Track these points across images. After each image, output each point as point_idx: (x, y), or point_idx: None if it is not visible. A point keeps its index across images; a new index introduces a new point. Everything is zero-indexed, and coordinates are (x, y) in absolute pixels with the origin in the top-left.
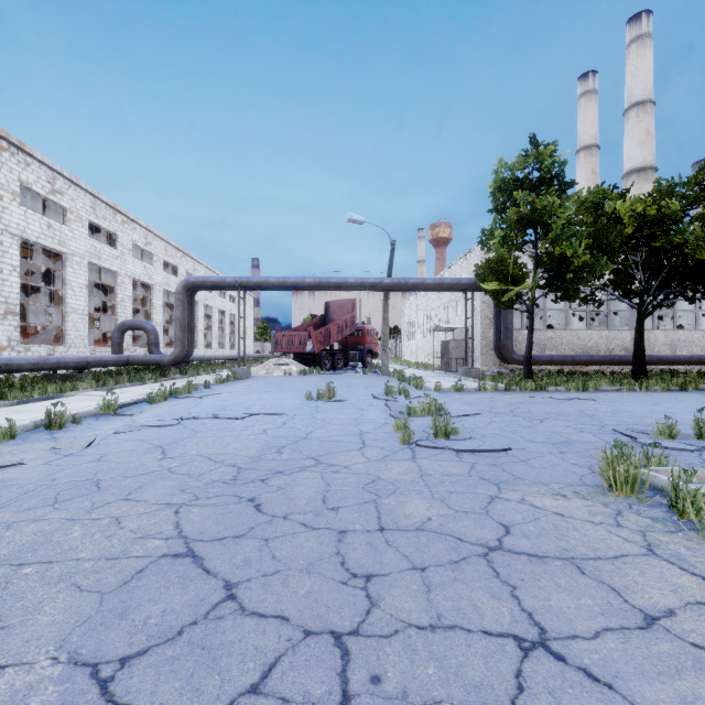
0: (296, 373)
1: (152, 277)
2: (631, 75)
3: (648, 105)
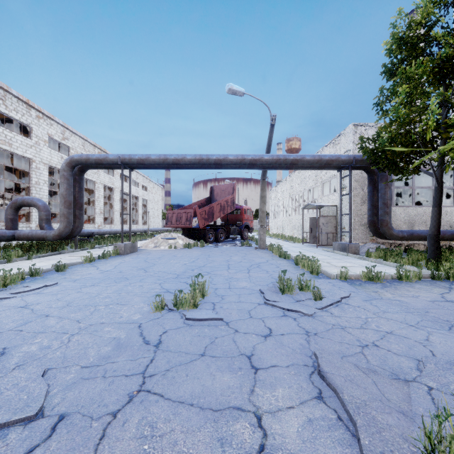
0: (182, 247)
1: None
2: None
3: None
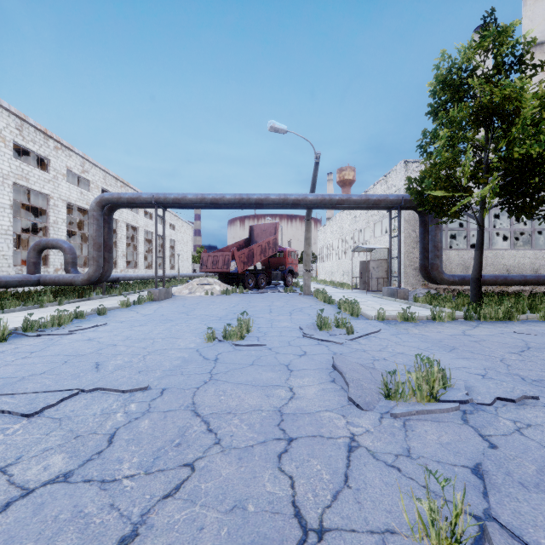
0: (219, 293)
1: (90, 202)
2: (529, 19)
3: (544, 46)
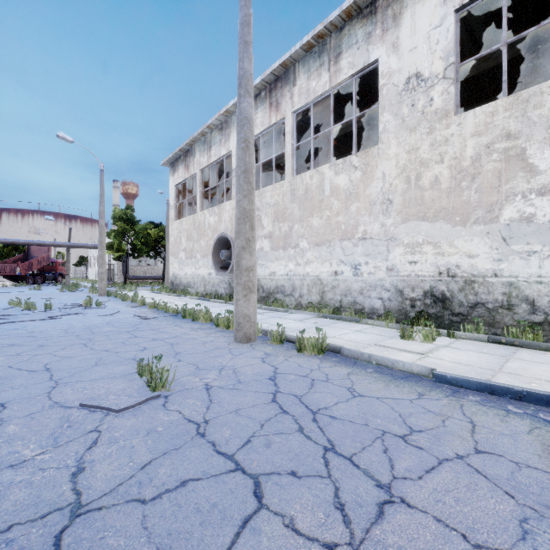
0: (10, 286)
1: None
2: None
3: None
